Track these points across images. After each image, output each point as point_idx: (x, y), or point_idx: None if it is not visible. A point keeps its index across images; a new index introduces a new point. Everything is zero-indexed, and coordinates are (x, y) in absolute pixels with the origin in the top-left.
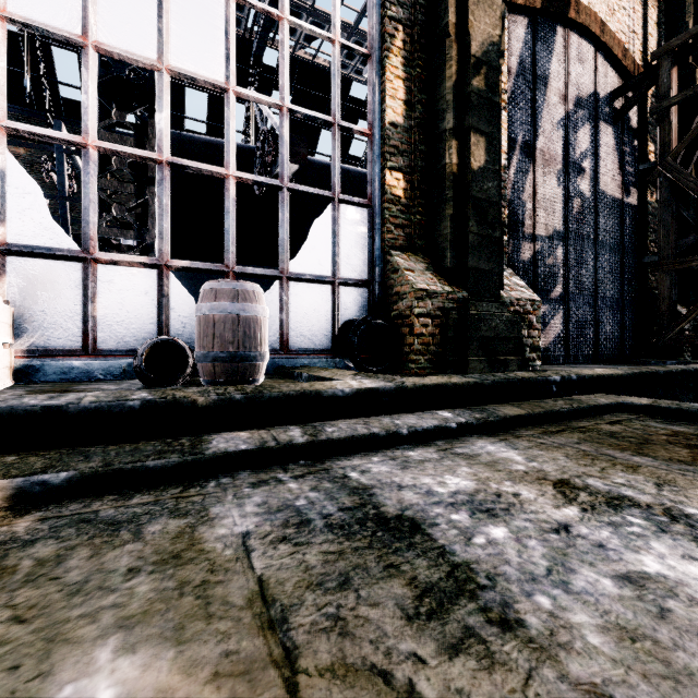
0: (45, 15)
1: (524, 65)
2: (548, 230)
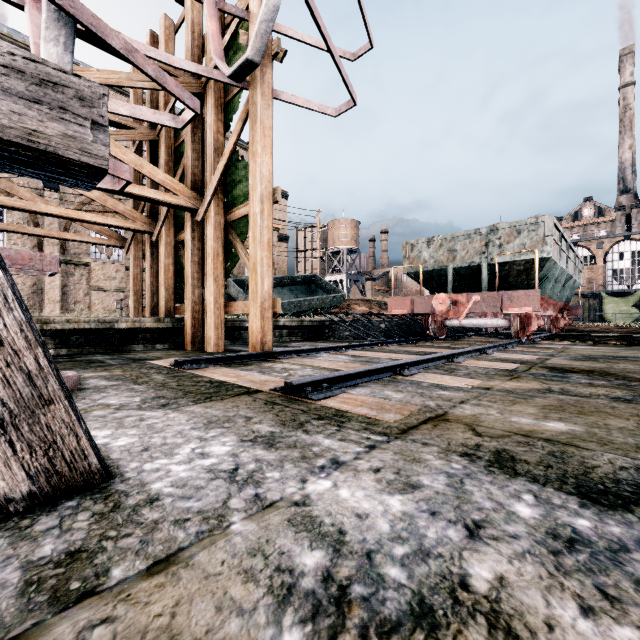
0: None
1: None
2: None
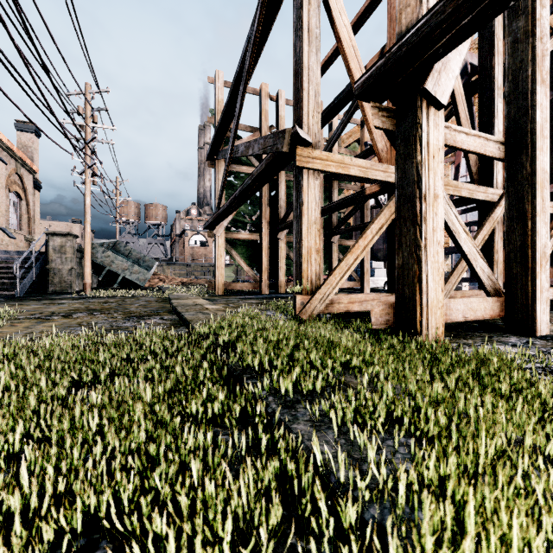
0: (474, 217)
1: None
2: None
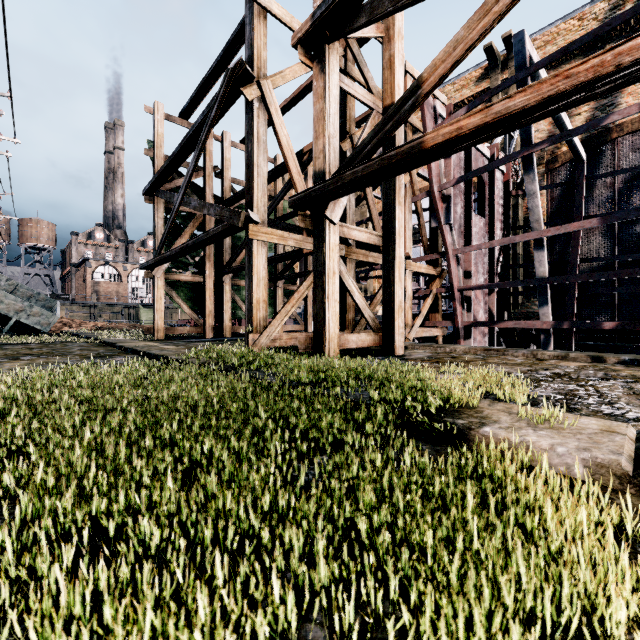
0: None
1: (567, 189)
2: (592, 267)
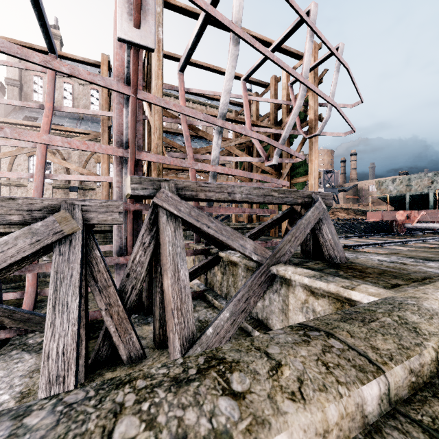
0: None
1: None
2: None
